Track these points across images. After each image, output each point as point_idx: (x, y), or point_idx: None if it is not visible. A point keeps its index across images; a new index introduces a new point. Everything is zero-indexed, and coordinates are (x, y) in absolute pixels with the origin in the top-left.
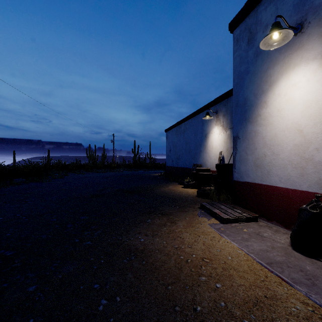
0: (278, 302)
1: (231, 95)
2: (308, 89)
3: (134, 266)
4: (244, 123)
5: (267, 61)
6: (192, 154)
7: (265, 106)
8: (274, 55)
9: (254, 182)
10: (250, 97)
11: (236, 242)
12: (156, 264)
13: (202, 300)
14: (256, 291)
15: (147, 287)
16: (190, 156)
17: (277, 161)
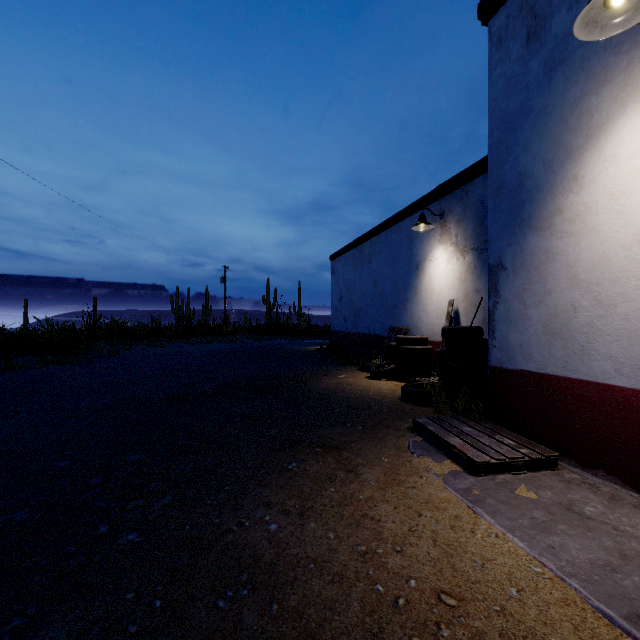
0: None
1: (475, 177)
2: None
3: (244, 624)
4: (517, 231)
5: (580, 77)
6: (387, 305)
7: (575, 189)
8: (600, 60)
9: (544, 372)
10: (533, 169)
11: (519, 537)
12: (309, 616)
13: None
14: None
15: None
16: (384, 310)
17: (611, 323)
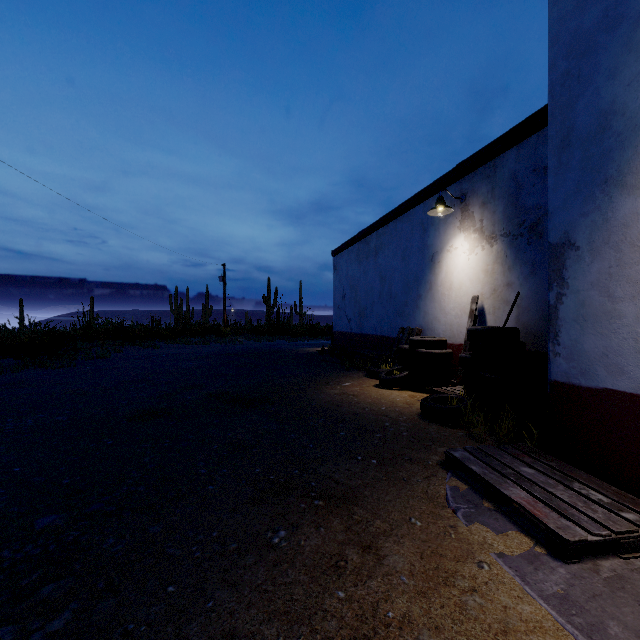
0: None
1: (506, 149)
2: None
3: None
4: (598, 194)
5: None
6: (396, 303)
7: None
8: None
9: None
10: (627, 102)
11: None
12: None
13: None
14: None
15: None
16: (393, 308)
17: None
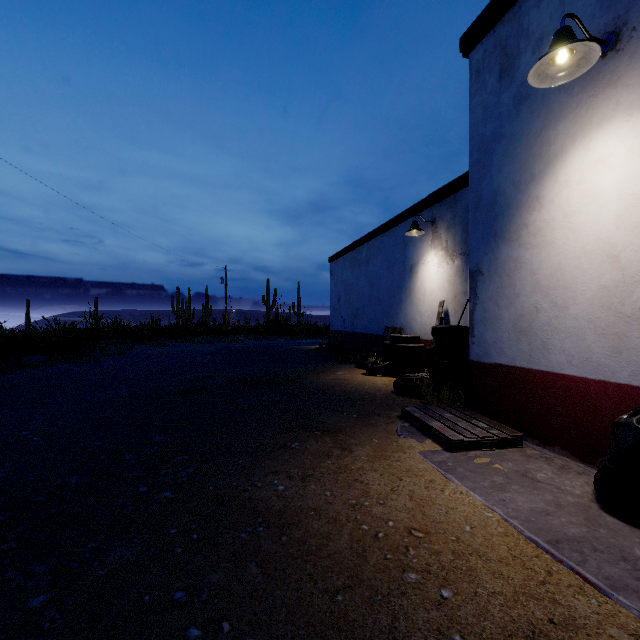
0: (580, 635)
1: (463, 187)
2: (630, 170)
3: (262, 547)
4: (492, 241)
5: (541, 112)
6: (383, 306)
7: (537, 208)
8: (557, 99)
9: (513, 364)
10: (505, 188)
11: (479, 493)
12: (311, 543)
13: (412, 629)
14: (530, 607)
15: (291, 598)
16: (380, 310)
17: (564, 322)
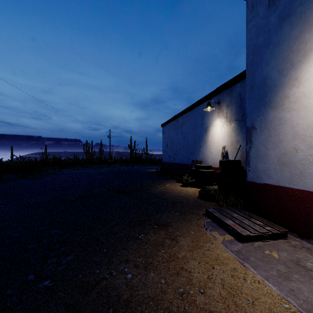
0: None
1: (236, 83)
2: None
3: None
4: (262, 108)
5: (299, 23)
6: (190, 149)
7: (296, 85)
8: (312, 12)
9: (278, 184)
10: (272, 75)
11: (272, 283)
12: None
13: None
14: None
15: None
16: (189, 151)
17: None
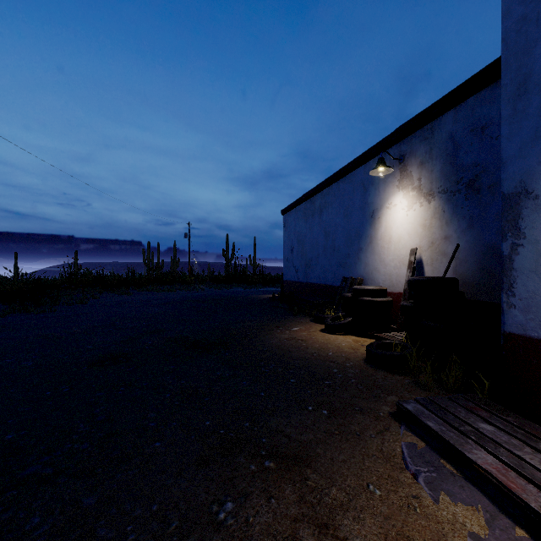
0: None
1: (443, 112)
2: None
3: None
4: None
5: None
6: (339, 256)
7: None
8: None
9: None
10: None
11: None
12: None
13: None
14: None
15: None
16: (336, 260)
17: None
